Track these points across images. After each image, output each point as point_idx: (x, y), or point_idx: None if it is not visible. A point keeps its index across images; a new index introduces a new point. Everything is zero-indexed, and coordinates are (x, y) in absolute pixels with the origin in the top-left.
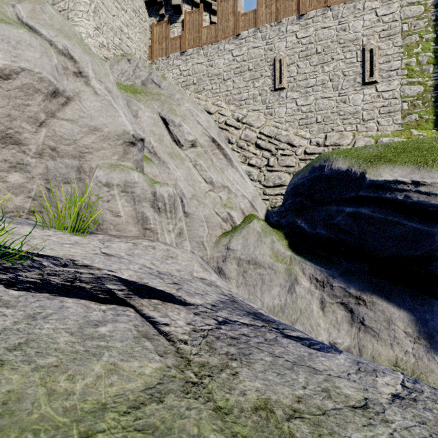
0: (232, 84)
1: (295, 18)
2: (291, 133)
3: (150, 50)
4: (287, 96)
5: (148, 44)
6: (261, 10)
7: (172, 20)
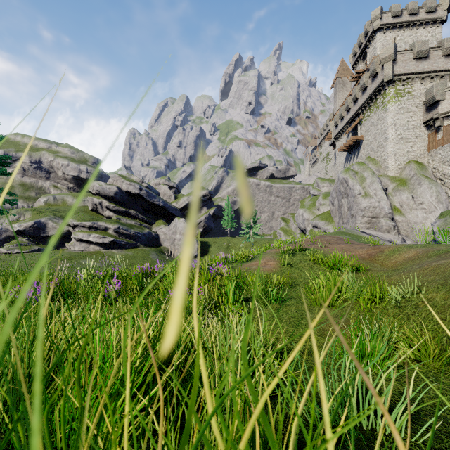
0: None
1: None
2: None
3: (427, 147)
4: None
5: (426, 144)
6: None
7: (437, 131)
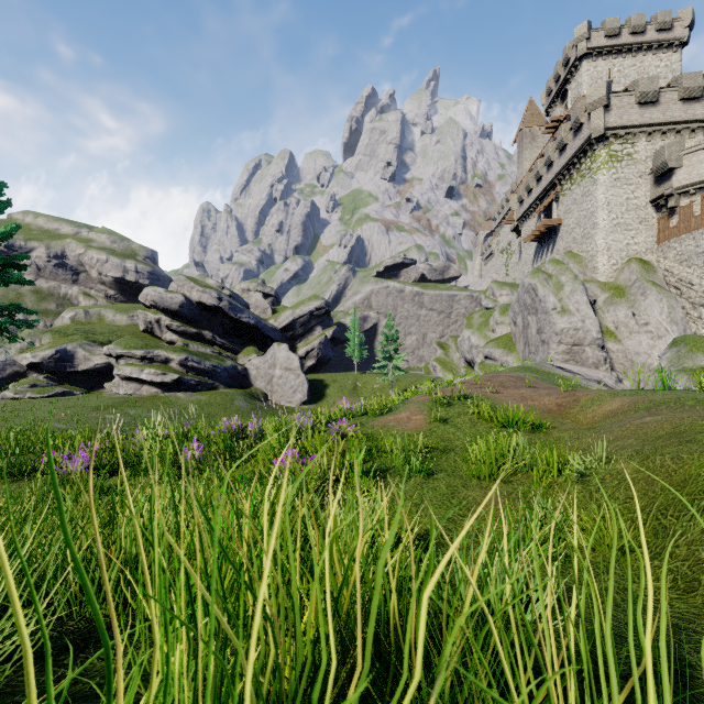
0: None
1: None
2: None
3: (657, 238)
4: None
5: (655, 233)
6: None
7: (671, 214)
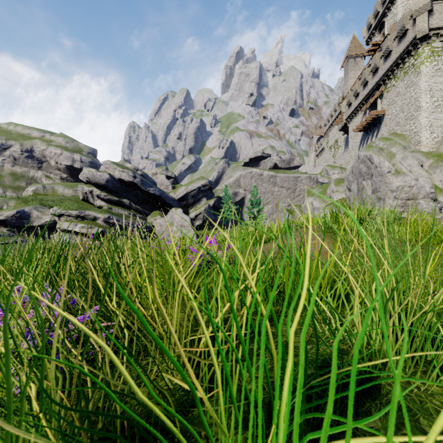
0: None
1: None
2: None
3: None
4: None
5: None
6: None
7: None
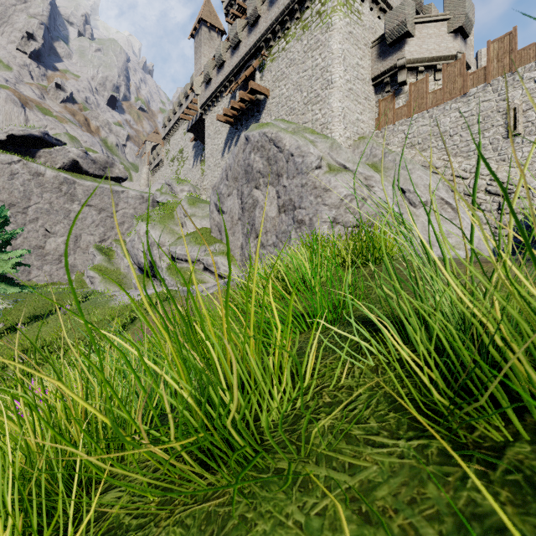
0: (459, 138)
1: (533, 64)
2: (527, 176)
3: (376, 122)
4: (523, 141)
5: (374, 117)
6: (491, 66)
7: (397, 93)
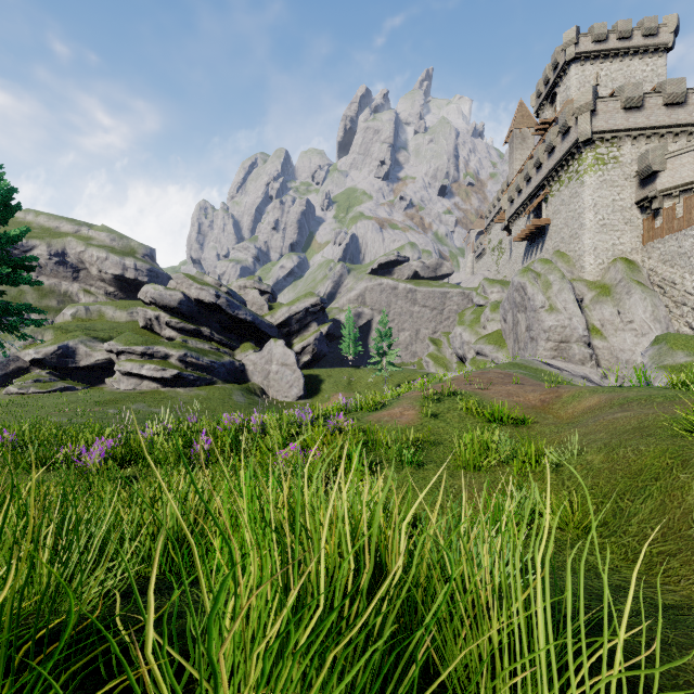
0: (693, 260)
1: None
2: None
3: (642, 238)
4: None
5: (640, 234)
6: None
7: (655, 215)
